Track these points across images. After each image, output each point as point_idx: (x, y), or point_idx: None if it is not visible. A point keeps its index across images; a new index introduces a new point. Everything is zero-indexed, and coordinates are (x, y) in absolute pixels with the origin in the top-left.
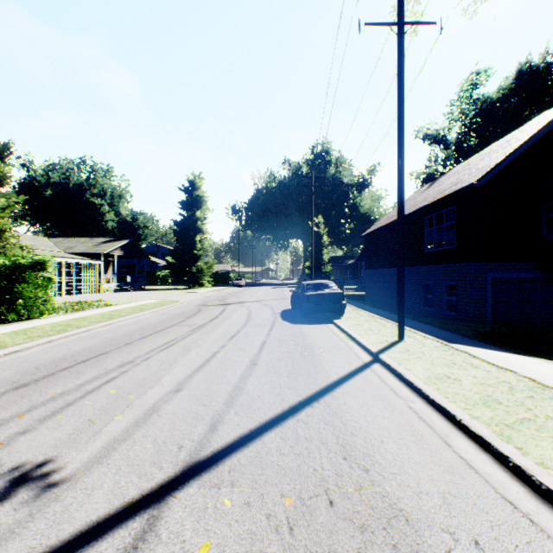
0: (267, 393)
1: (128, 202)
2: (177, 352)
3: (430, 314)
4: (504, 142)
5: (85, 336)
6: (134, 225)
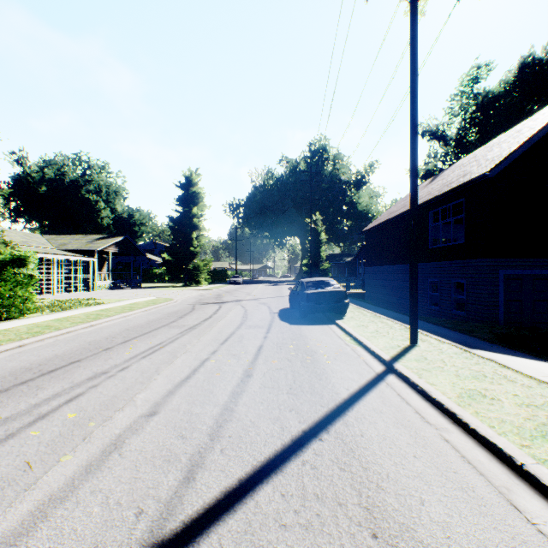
0: (263, 418)
1: (124, 199)
2: (161, 360)
3: (436, 314)
4: (513, 132)
5: (63, 339)
6: (130, 221)
